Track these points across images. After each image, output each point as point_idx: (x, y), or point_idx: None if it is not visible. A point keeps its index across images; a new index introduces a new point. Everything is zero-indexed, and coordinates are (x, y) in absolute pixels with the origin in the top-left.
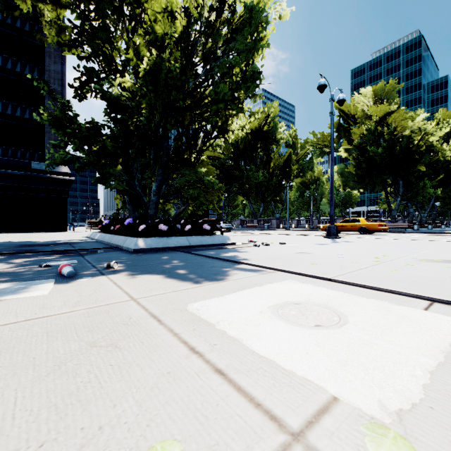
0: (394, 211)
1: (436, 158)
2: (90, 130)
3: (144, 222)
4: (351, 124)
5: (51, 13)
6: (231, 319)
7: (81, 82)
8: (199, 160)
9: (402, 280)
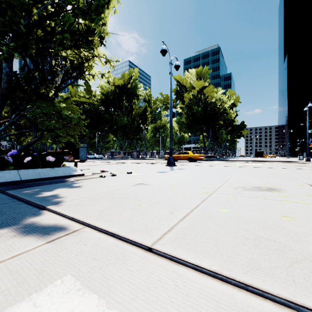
0: (207, 147)
1: (227, 117)
2: None
3: None
4: (184, 91)
5: None
6: None
7: None
8: (57, 95)
9: (242, 234)
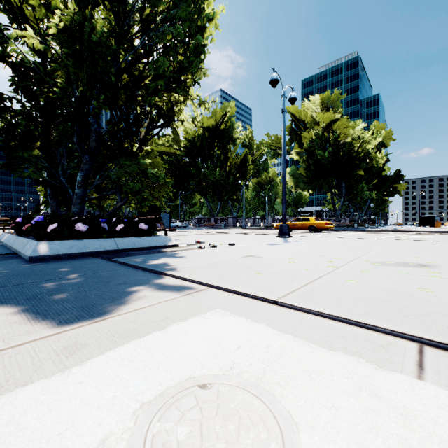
0: (339, 211)
1: (371, 165)
2: None
3: (57, 220)
4: (301, 129)
5: None
6: None
7: None
8: (142, 150)
9: (366, 298)
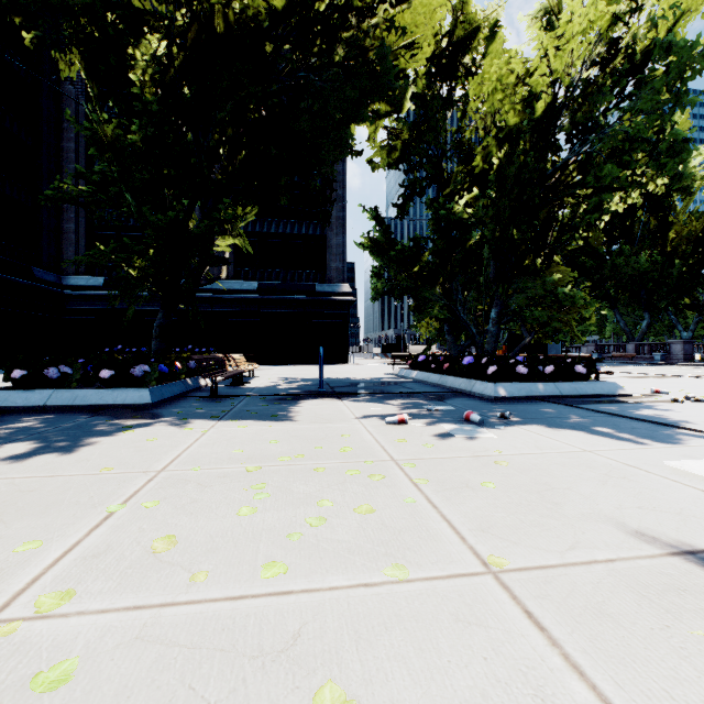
0: None
1: None
2: (411, 250)
3: (491, 362)
4: None
5: (370, 128)
6: None
7: (404, 198)
8: (548, 266)
9: None
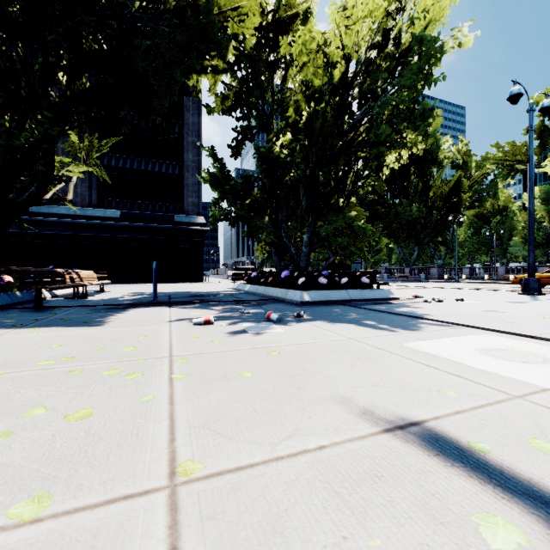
0: None
1: None
2: (244, 185)
3: (301, 275)
4: None
5: (210, 80)
6: (447, 353)
7: (237, 141)
8: (347, 204)
9: None
